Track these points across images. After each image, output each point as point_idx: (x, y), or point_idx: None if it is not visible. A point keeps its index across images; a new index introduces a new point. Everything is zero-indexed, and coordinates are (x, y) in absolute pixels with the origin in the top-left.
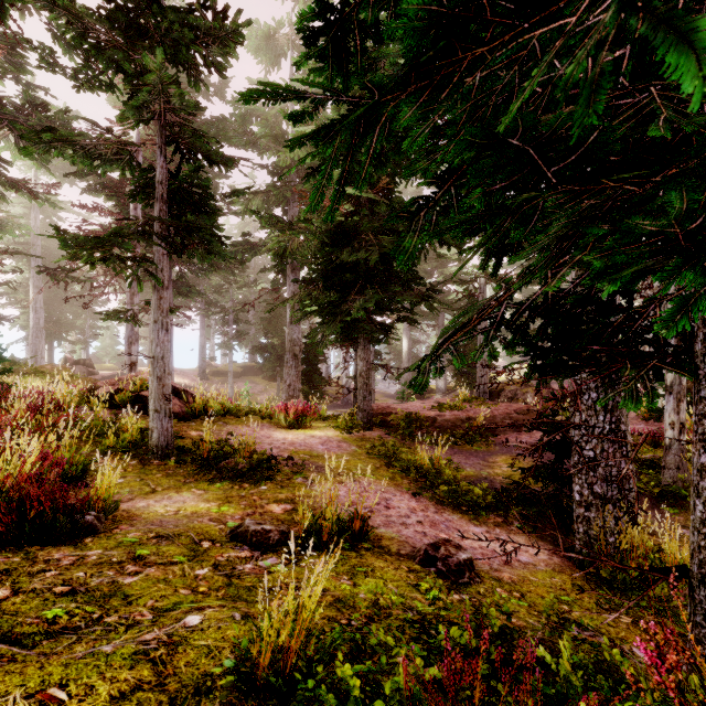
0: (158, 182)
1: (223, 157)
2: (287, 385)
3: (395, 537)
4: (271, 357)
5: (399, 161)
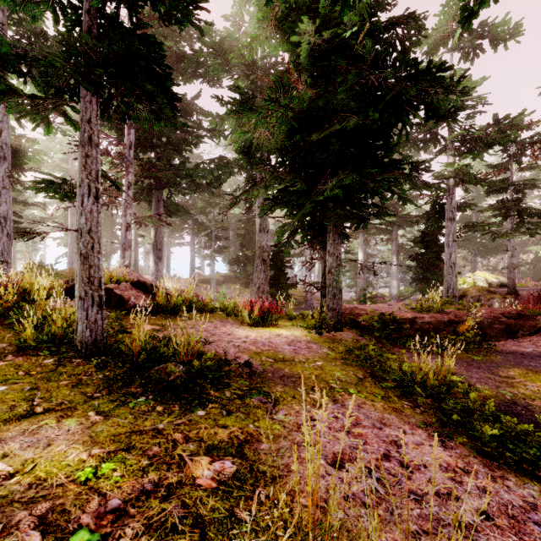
0: (84, 12)
1: None
2: (256, 287)
3: None
4: (246, 267)
5: None
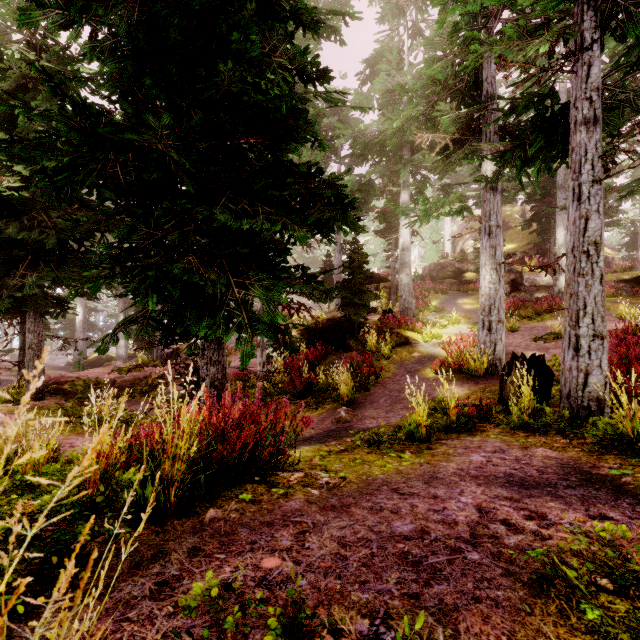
0: None
1: None
2: None
3: None
4: None
5: None
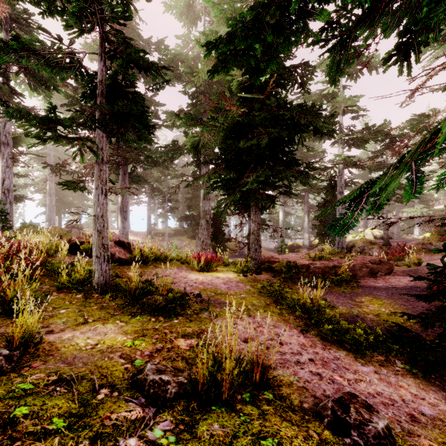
0: (99, 81)
1: (148, 62)
2: (201, 241)
3: (294, 383)
4: (192, 224)
5: (287, 54)
